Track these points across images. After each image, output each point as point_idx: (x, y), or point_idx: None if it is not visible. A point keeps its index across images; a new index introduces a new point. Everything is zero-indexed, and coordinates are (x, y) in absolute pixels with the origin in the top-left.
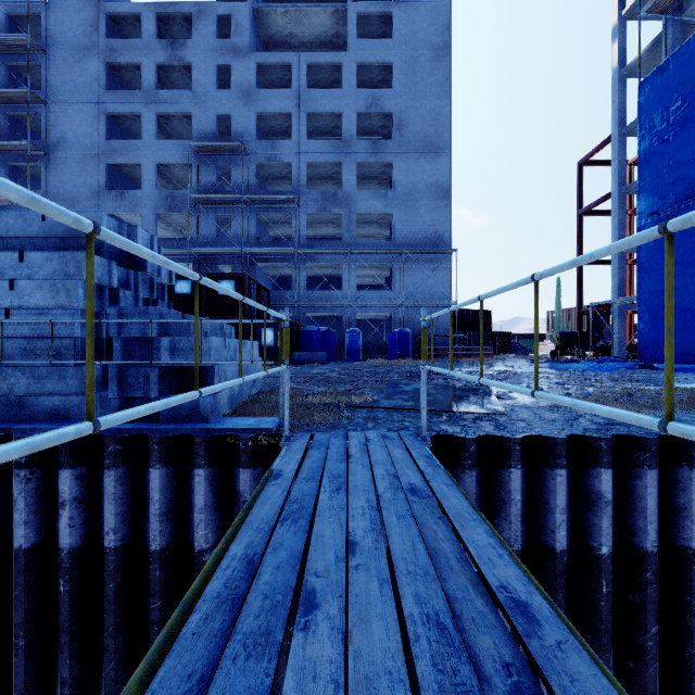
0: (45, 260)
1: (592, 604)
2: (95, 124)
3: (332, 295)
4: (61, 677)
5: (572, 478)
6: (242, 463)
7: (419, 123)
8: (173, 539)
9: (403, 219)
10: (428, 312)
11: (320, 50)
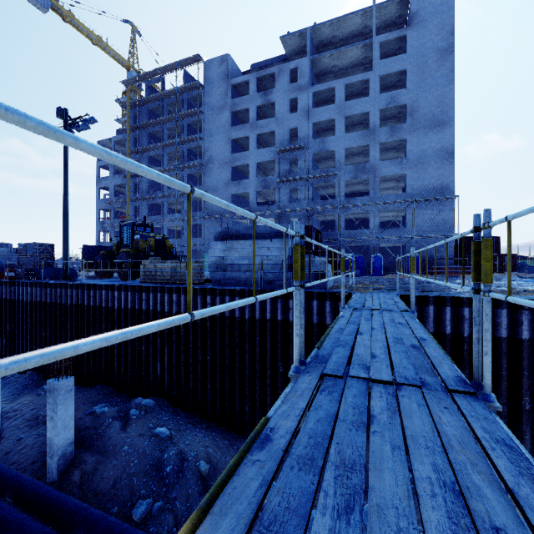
0: (277, 241)
1: (461, 353)
2: (226, 146)
3: (362, 233)
4: (290, 355)
5: (454, 311)
6: (340, 300)
7: (427, 107)
8: (319, 321)
9: (414, 177)
10: (435, 241)
11: (353, 69)
